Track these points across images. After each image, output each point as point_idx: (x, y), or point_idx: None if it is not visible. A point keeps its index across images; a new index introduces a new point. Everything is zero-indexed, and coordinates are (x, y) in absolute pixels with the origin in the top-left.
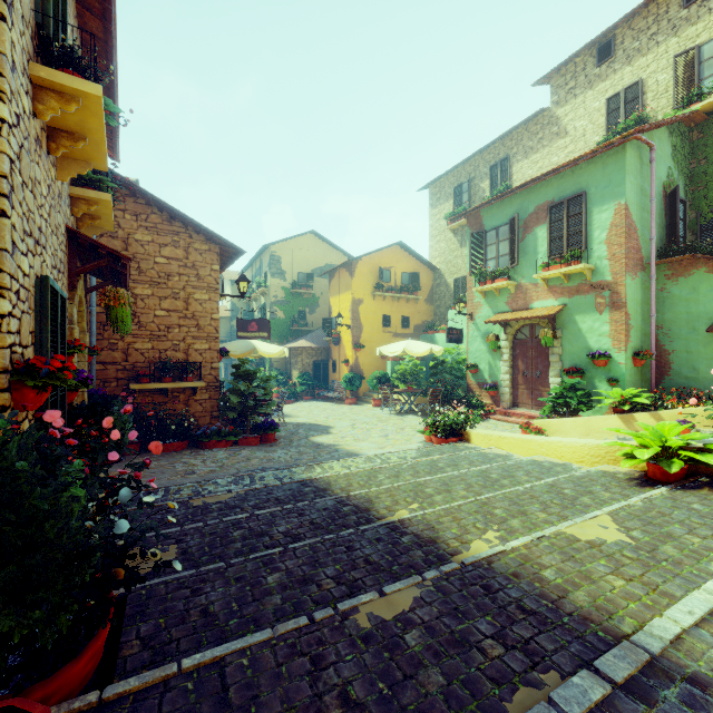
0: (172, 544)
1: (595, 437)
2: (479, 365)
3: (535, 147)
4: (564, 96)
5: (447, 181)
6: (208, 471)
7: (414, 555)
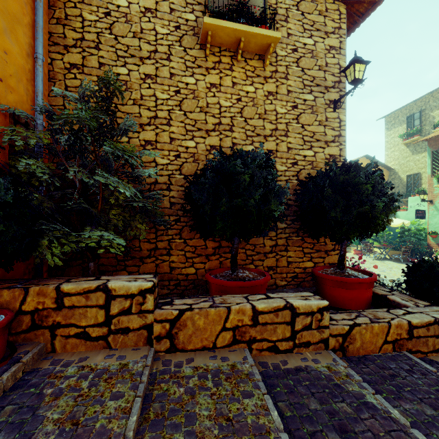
0: None
1: None
2: (438, 233)
3: None
4: None
5: (400, 112)
6: None
7: None
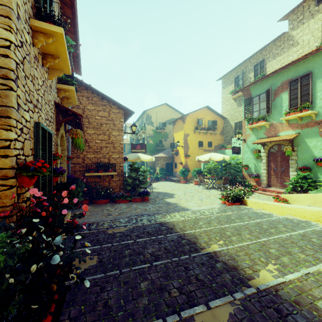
0: (95, 255)
1: (319, 205)
2: (249, 165)
3: (279, 53)
4: (296, 24)
5: (231, 75)
6: (117, 214)
7: (225, 277)
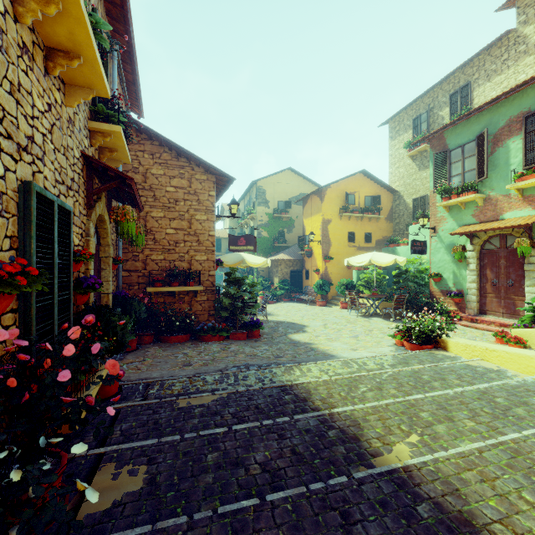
0: (142, 464)
1: None
2: (442, 274)
3: (498, 69)
4: (533, 13)
5: (406, 114)
6: (202, 364)
7: None
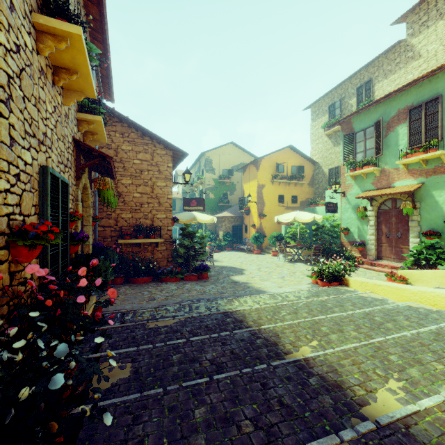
0: (128, 362)
1: None
2: (350, 229)
3: (393, 70)
4: (418, 28)
5: (323, 101)
6: (163, 299)
7: (324, 401)
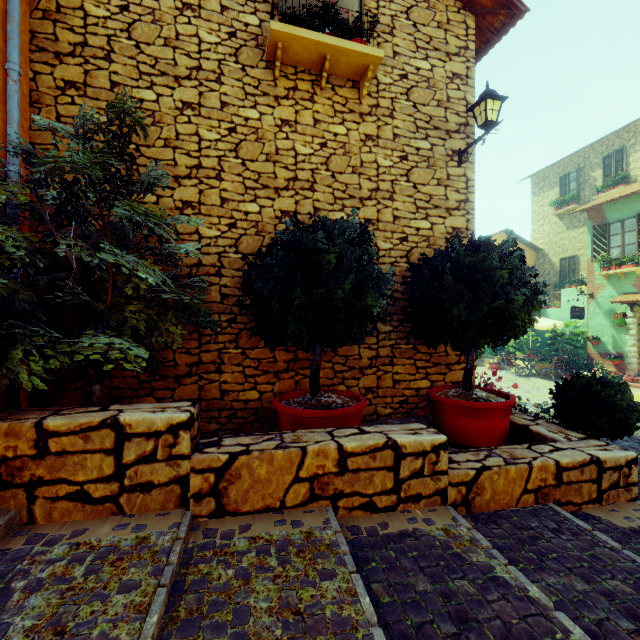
0: None
1: None
2: (601, 338)
3: None
4: None
5: (551, 171)
6: None
7: None
